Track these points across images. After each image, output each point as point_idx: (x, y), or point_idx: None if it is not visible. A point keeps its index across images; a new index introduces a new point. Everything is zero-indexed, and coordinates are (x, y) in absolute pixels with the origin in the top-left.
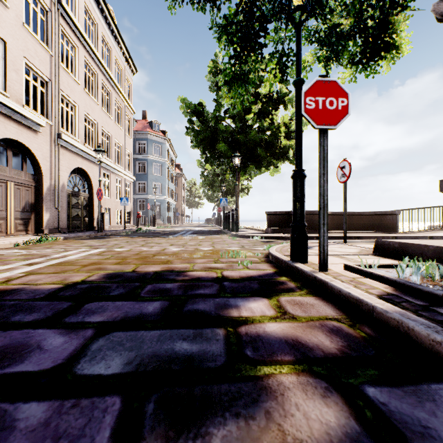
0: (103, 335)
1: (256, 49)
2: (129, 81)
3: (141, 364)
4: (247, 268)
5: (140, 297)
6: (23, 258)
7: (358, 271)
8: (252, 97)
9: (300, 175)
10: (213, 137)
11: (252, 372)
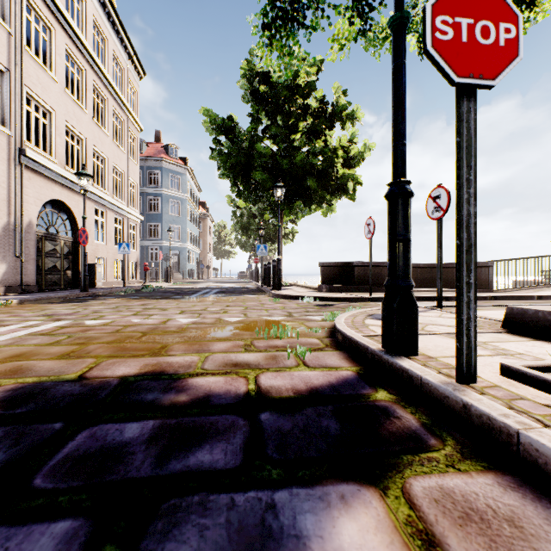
0: None
1: None
2: (134, 86)
3: None
4: (304, 363)
5: (20, 499)
6: None
7: (547, 386)
8: (299, 111)
9: (403, 191)
10: (247, 162)
11: None
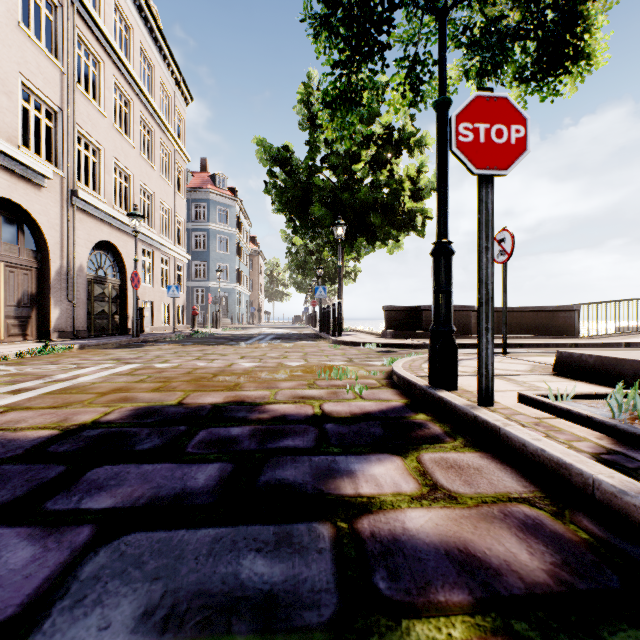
0: (108, 540)
1: (374, 52)
2: (180, 114)
3: (172, 617)
4: (361, 397)
5: (185, 455)
6: (9, 381)
7: (544, 406)
8: (362, 139)
9: (445, 250)
10: (305, 196)
11: (393, 638)
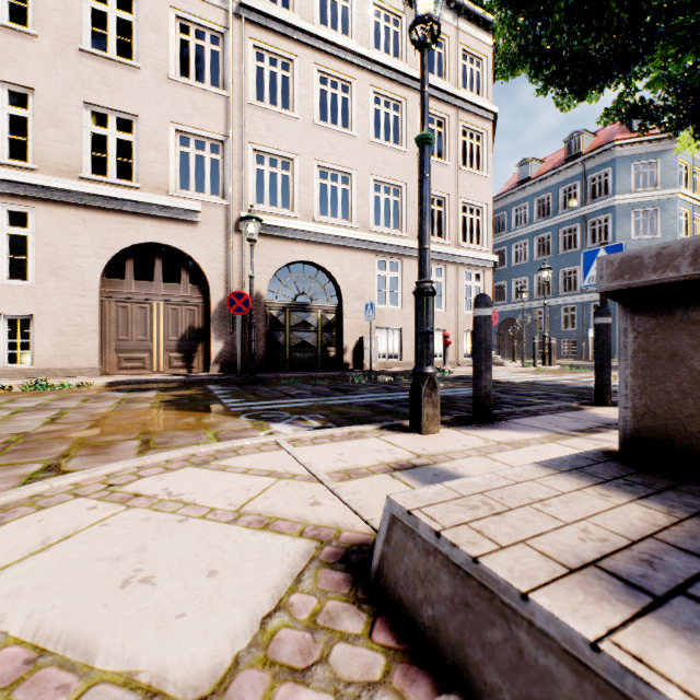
0: None
1: None
2: (477, 53)
3: None
4: None
5: None
6: None
7: None
8: None
9: None
10: None
11: None
